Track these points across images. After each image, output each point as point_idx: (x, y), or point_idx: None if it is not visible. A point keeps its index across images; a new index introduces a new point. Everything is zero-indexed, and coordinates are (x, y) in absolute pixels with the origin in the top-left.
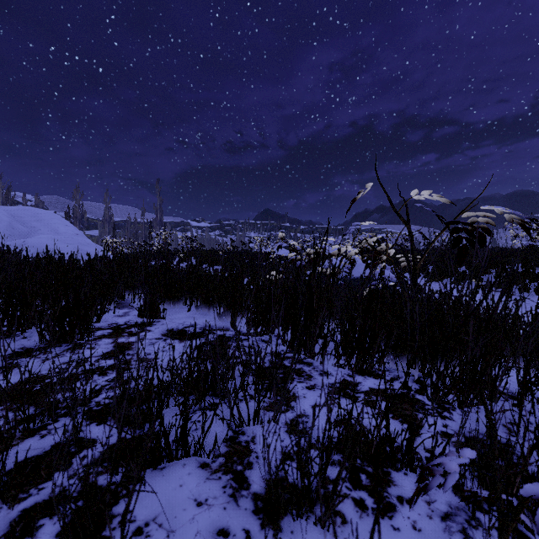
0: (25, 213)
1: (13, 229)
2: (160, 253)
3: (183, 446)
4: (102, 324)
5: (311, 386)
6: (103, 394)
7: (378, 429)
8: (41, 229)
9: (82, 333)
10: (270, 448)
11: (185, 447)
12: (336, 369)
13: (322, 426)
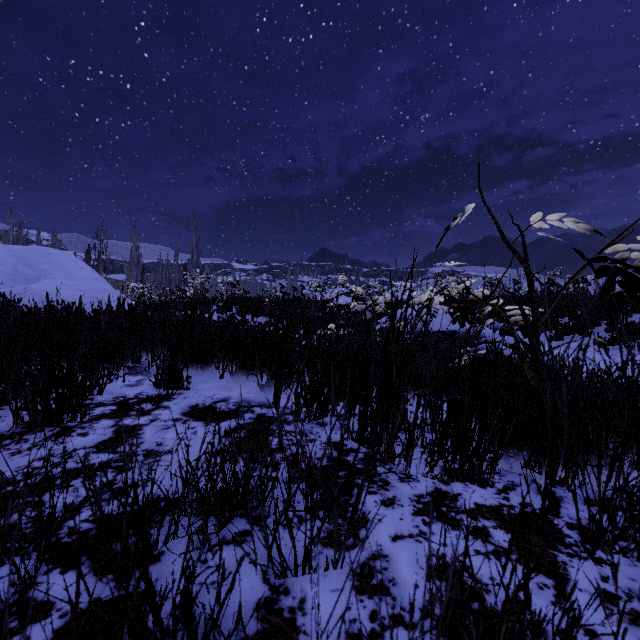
0: (34, 253)
1: (17, 273)
2: (187, 302)
3: (185, 626)
4: (105, 398)
5: (388, 501)
6: (82, 513)
7: (510, 601)
8: (52, 273)
9: (73, 412)
10: (329, 624)
11: (190, 627)
12: (422, 470)
13: (411, 578)
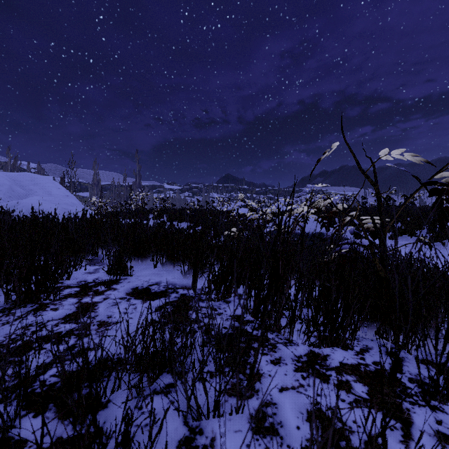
0: (25, 178)
1: (13, 191)
2: (131, 212)
3: None
4: (71, 282)
5: (276, 360)
6: (51, 370)
7: (370, 444)
8: (37, 191)
9: (47, 292)
10: None
11: None
12: (300, 336)
13: (294, 421)
